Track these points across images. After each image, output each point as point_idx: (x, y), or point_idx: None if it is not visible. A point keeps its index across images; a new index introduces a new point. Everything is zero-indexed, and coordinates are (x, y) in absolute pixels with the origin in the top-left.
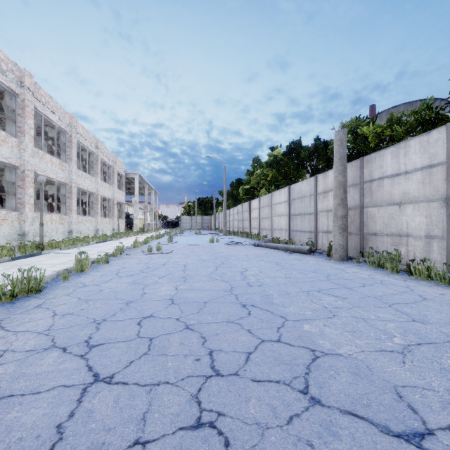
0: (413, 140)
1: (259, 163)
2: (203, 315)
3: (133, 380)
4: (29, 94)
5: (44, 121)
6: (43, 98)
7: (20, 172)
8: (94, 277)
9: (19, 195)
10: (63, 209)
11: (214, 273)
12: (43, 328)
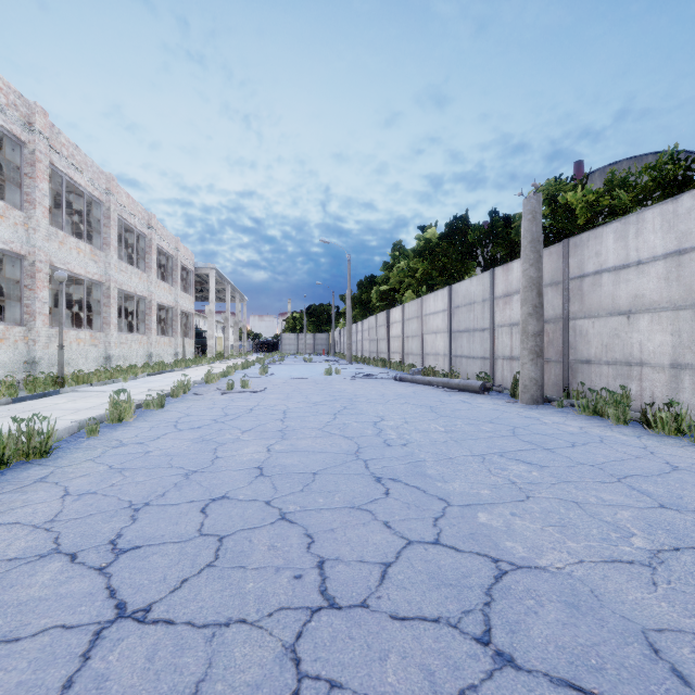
0: (650, 211)
1: (402, 251)
2: (310, 495)
3: (184, 615)
4: (42, 142)
5: (67, 185)
6: (64, 149)
7: (27, 265)
8: (138, 430)
9: (26, 300)
10: (97, 323)
11: (330, 424)
12: (43, 518)
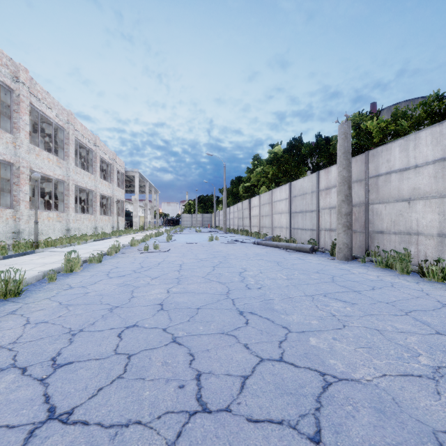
0: (423, 132)
1: (259, 161)
2: (194, 324)
3: (96, 417)
4: (24, 89)
5: (42, 117)
6: (39, 94)
7: (15, 169)
8: (83, 278)
9: (14, 192)
10: (61, 207)
11: (210, 273)
12: (8, 341)
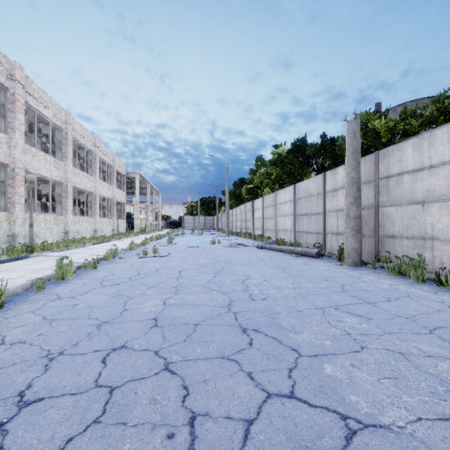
0: (439, 130)
1: (262, 162)
2: (191, 345)
3: None
4: (19, 88)
5: (39, 117)
6: (36, 93)
7: (9, 170)
8: (74, 286)
9: (9, 194)
10: (59, 209)
11: (211, 281)
12: None
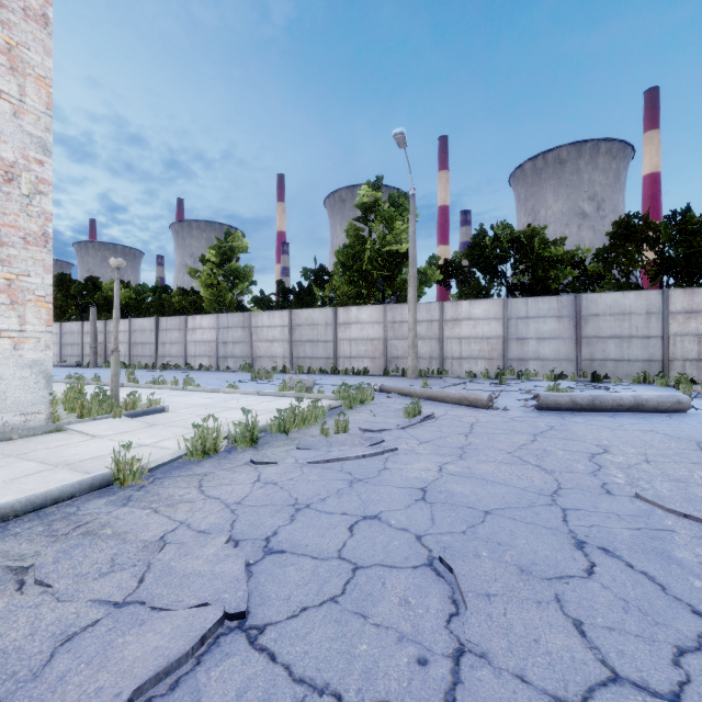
0: (122, 320)
1: None
2: None
3: None
4: None
5: None
6: None
7: None
8: None
9: None
10: None
11: None
12: None
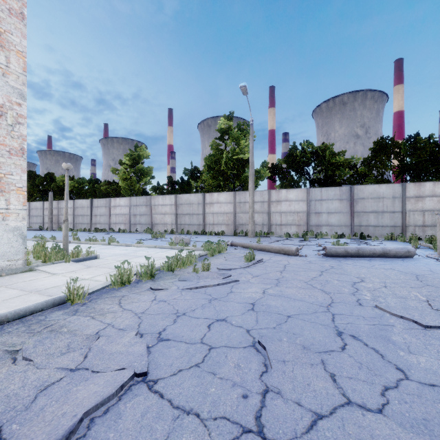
0: (69, 201)
1: None
2: None
3: None
4: None
5: None
6: None
7: None
8: None
9: None
10: None
11: None
12: None
